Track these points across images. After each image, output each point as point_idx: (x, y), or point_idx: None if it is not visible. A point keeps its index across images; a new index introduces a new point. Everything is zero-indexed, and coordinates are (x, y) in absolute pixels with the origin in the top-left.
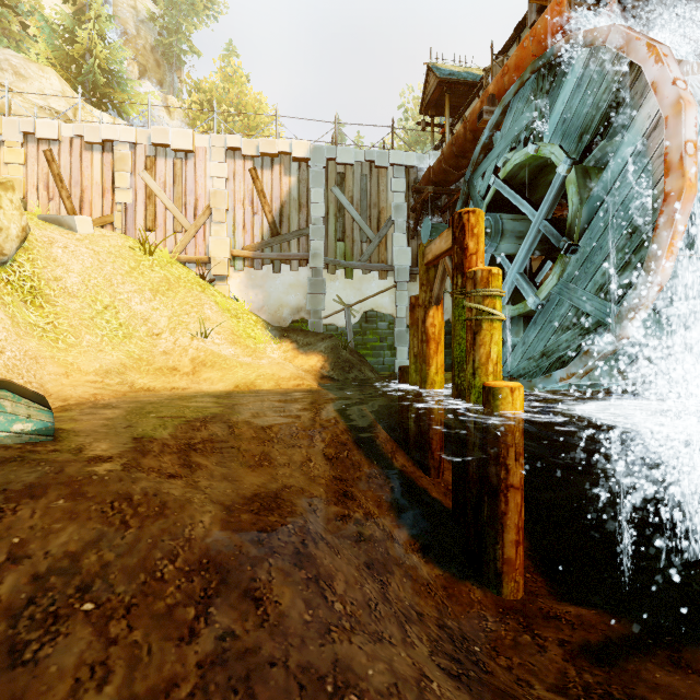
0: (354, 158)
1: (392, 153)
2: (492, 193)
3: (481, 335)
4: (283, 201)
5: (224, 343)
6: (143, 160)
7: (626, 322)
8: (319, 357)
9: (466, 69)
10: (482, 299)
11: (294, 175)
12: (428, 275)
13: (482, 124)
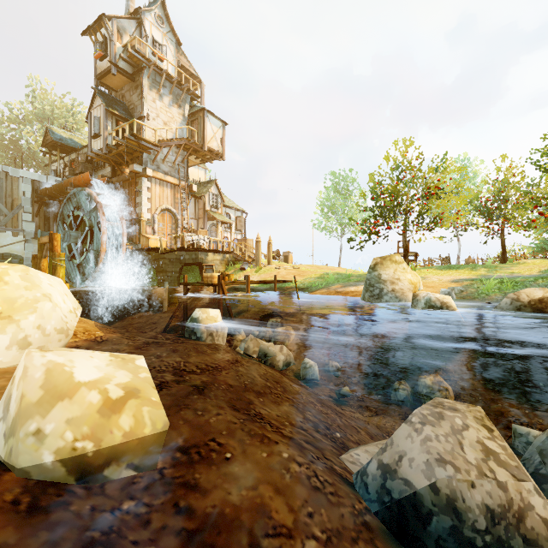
0: None
1: (22, 171)
2: (71, 219)
3: (57, 270)
4: None
5: None
6: None
7: (97, 268)
8: None
9: (71, 136)
10: (58, 260)
11: None
12: (41, 247)
13: (68, 192)
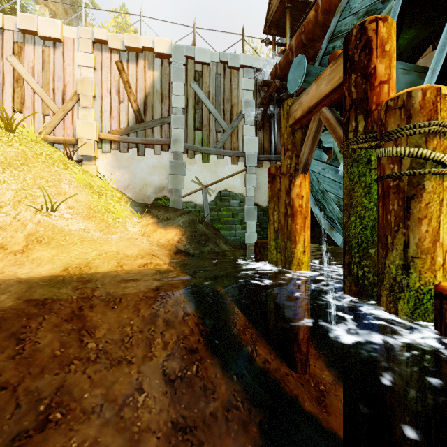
0: (210, 58)
1: (242, 56)
2: None
3: (423, 201)
4: (147, 92)
5: (75, 218)
6: (11, 45)
7: None
8: (177, 230)
9: None
10: (425, 138)
11: (157, 70)
12: (293, 137)
13: None
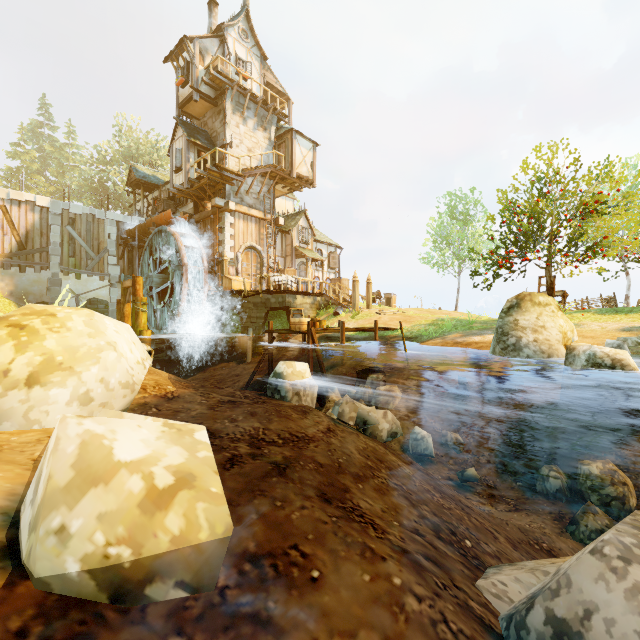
0: (82, 210)
1: (108, 213)
2: (153, 261)
3: (140, 316)
4: (29, 229)
5: None
6: None
7: (179, 313)
8: None
9: (154, 173)
10: (140, 305)
11: (38, 215)
12: (124, 292)
13: (150, 232)
